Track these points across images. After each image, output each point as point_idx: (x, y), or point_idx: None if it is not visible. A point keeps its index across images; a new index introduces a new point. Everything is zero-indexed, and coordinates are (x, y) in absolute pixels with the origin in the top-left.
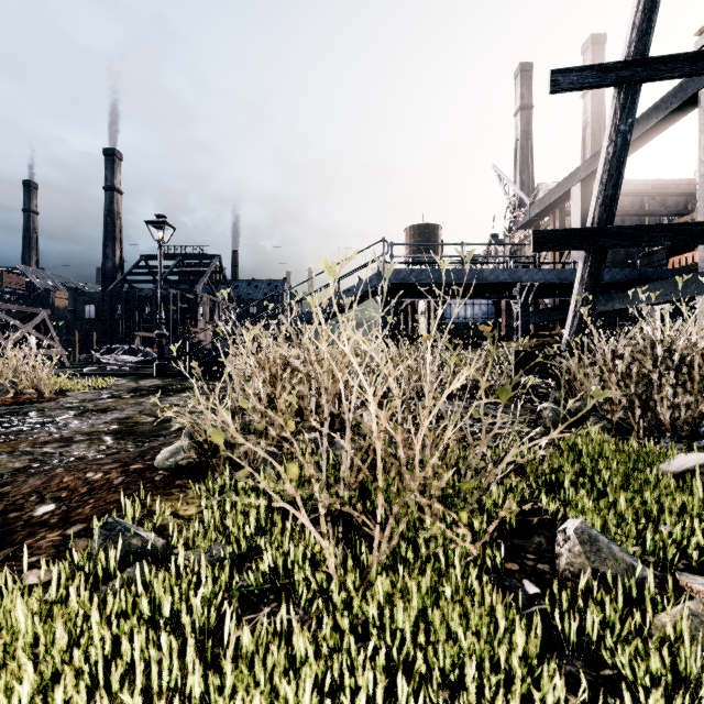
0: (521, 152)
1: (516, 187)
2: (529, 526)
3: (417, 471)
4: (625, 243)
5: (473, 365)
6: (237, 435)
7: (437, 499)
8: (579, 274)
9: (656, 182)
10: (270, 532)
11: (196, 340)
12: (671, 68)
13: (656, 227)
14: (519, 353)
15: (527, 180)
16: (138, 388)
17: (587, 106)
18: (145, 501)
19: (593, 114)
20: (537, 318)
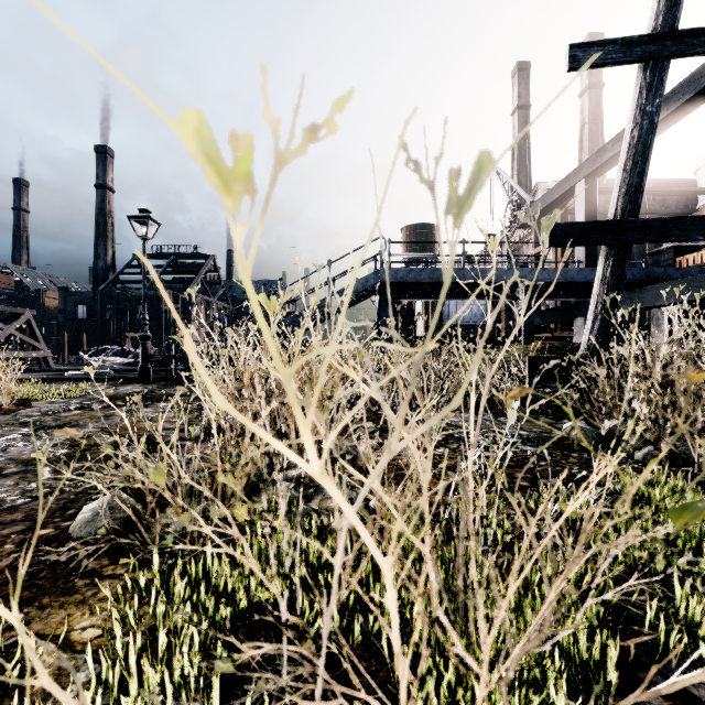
0: (519, 151)
1: (516, 185)
2: (628, 664)
3: (483, 680)
4: (652, 238)
5: (618, 452)
6: (30, 657)
7: (504, 683)
8: (599, 272)
9: (656, 181)
10: (206, 686)
11: None
12: (704, 42)
13: (687, 219)
14: (534, 360)
15: (524, 180)
16: (113, 396)
17: (585, 106)
18: (26, 609)
19: (590, 114)
20: (538, 319)
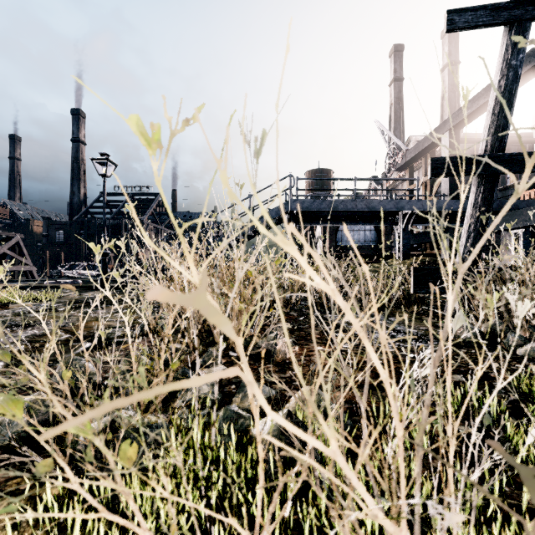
0: (395, 113)
1: (394, 137)
2: None
3: None
4: (516, 169)
5: None
6: None
7: None
8: (472, 198)
9: None
10: None
11: (141, 258)
12: None
13: None
14: (418, 270)
15: (399, 135)
16: (77, 300)
17: (445, 78)
18: None
19: (449, 85)
20: (412, 241)
